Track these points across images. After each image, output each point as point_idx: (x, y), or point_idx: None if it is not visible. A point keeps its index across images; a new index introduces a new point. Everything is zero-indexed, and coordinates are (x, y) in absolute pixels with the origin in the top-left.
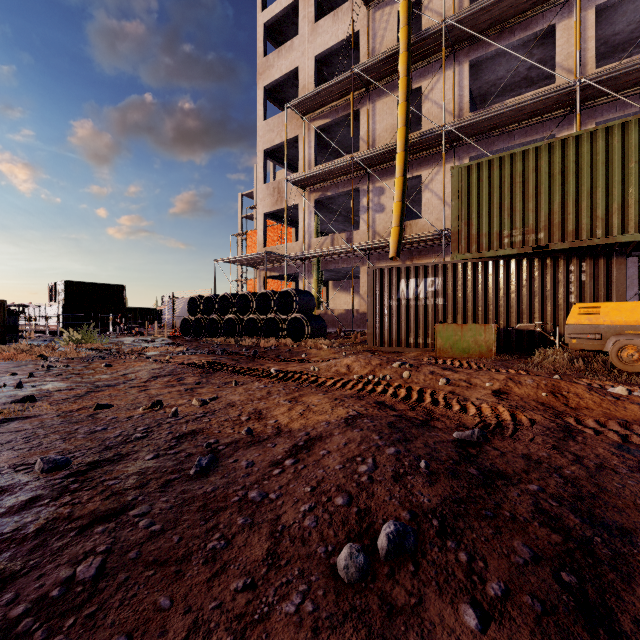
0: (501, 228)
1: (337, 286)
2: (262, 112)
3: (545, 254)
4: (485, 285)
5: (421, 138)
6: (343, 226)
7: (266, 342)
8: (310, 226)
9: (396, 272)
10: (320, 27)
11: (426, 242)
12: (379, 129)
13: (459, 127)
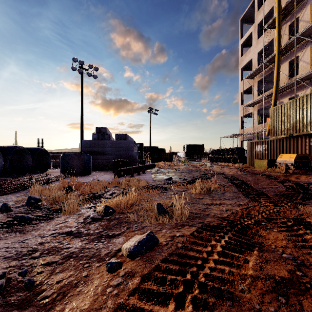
0: (281, 128)
1: None
2: (240, 78)
3: (297, 136)
4: (279, 147)
5: (287, 85)
6: None
7: (224, 164)
8: (256, 120)
9: (254, 143)
10: (259, 41)
11: None
12: (281, 77)
13: (304, 76)
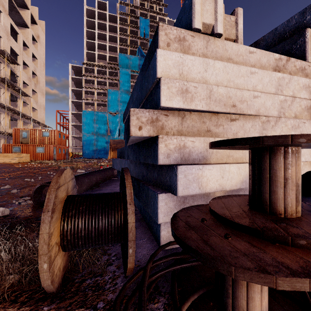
0: None
1: None
2: None
3: None
4: None
5: None
6: None
7: None
8: None
9: None
10: None
11: None
12: None
13: None
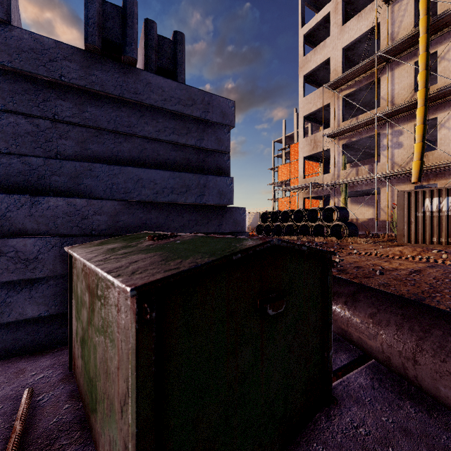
0: None
1: (354, 201)
2: (302, 92)
3: None
4: None
5: (439, 92)
6: (359, 158)
7: (318, 239)
8: (339, 162)
9: (421, 194)
10: (347, 27)
11: (442, 167)
12: (397, 89)
13: None
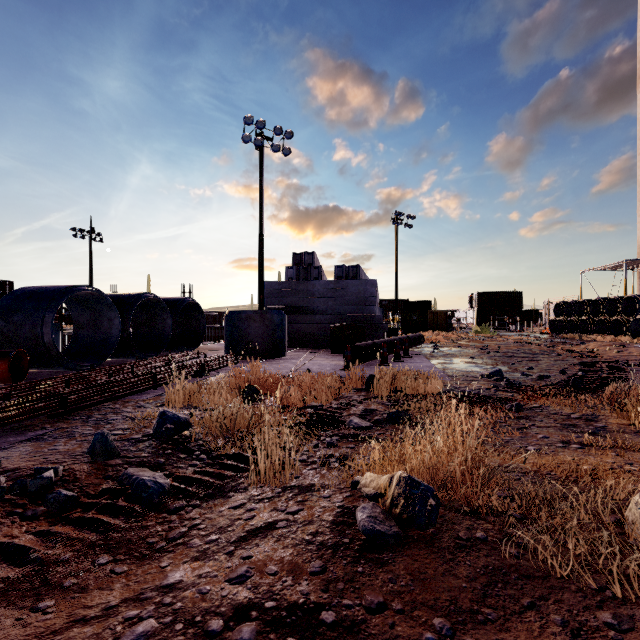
0: None
1: None
2: None
3: None
4: None
5: None
6: None
7: (603, 338)
8: None
9: None
10: None
11: None
12: None
13: None
